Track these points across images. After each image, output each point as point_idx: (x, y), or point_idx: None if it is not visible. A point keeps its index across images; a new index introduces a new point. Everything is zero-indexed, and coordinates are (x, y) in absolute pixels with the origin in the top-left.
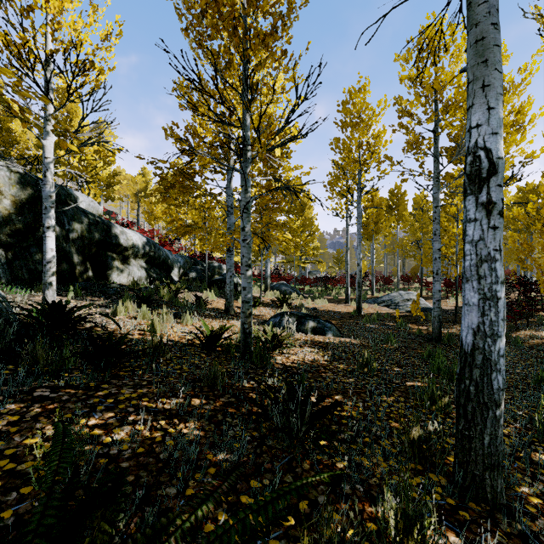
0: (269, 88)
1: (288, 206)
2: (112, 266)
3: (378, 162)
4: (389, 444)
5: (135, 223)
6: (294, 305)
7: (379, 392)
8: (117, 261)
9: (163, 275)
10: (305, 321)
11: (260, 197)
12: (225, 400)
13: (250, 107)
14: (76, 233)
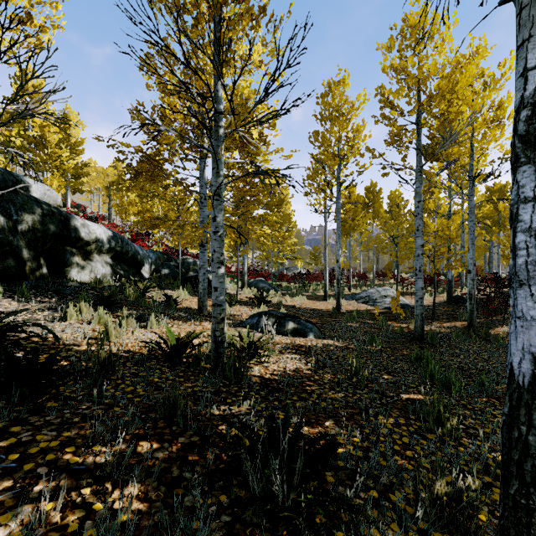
0: (246, 59)
1: (266, 201)
2: (71, 262)
3: (360, 155)
4: (402, 499)
5: (107, 218)
6: (272, 303)
7: (375, 411)
8: (77, 256)
9: (132, 272)
10: (285, 322)
11: (236, 189)
12: (185, 441)
13: (221, 70)
14: (25, 224)
